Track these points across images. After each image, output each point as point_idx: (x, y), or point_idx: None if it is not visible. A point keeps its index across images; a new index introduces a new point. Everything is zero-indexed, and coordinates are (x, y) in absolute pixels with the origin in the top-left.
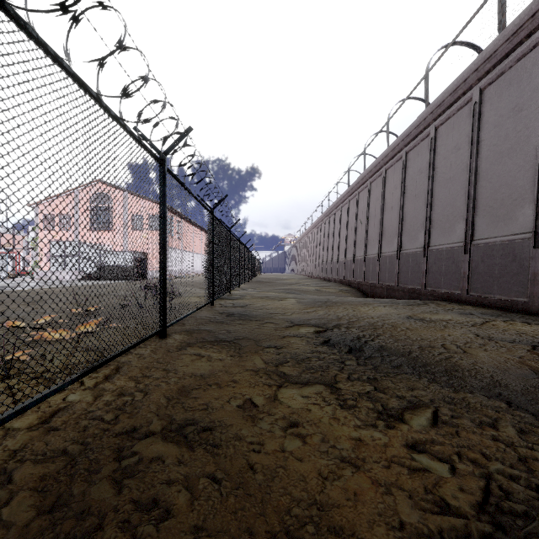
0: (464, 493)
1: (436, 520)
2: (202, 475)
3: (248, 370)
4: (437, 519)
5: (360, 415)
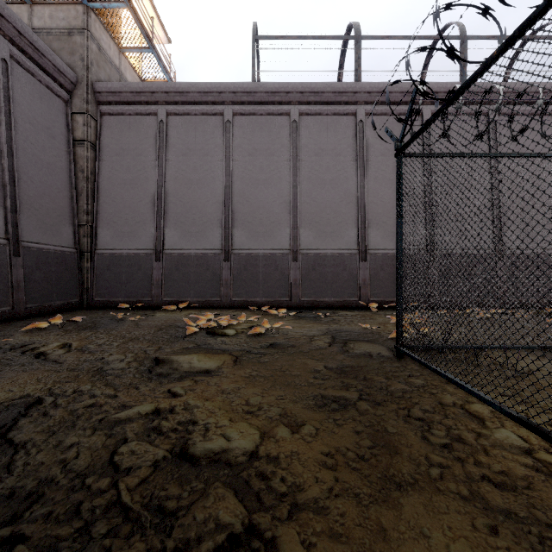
0: (181, 383)
1: (207, 377)
2: (308, 386)
3: (312, 500)
4: (206, 377)
5: (187, 414)
